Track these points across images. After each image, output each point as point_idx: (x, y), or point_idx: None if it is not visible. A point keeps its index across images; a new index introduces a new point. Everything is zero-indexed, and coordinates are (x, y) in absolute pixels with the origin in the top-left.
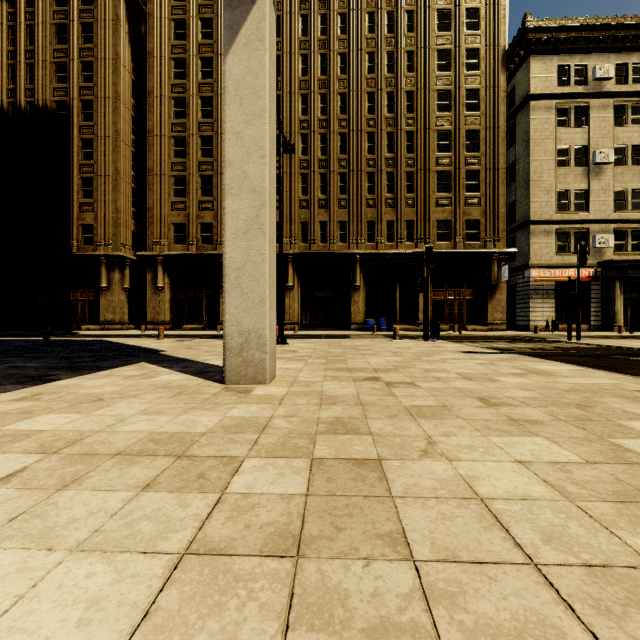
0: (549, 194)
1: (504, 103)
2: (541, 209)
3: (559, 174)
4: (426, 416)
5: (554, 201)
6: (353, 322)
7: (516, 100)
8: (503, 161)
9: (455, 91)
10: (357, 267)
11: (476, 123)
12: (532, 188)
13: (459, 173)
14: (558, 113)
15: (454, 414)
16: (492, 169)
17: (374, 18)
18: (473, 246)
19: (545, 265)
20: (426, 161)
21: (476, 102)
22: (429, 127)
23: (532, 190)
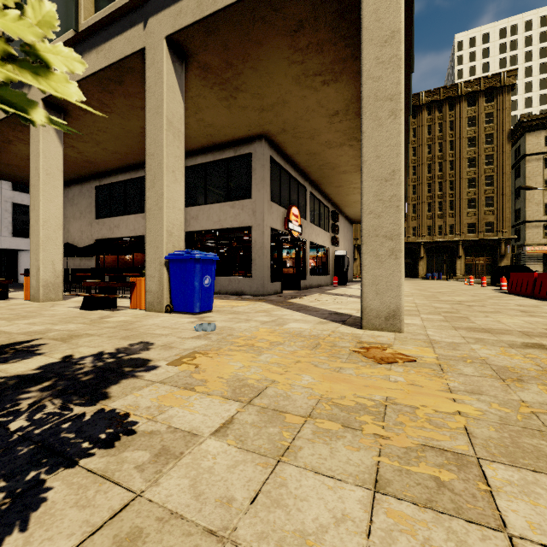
0: (538, 206)
1: (509, 159)
2: (533, 214)
3: (546, 194)
4: (424, 283)
5: (542, 209)
6: (419, 274)
7: (520, 153)
8: (508, 190)
9: (478, 157)
10: (421, 248)
11: (491, 172)
12: (527, 203)
13: (480, 199)
14: (546, 161)
15: (427, 283)
16: (501, 195)
17: (431, 127)
18: (489, 235)
19: (535, 244)
20: (460, 194)
21: (491, 160)
22: (462, 177)
23: (527, 204)
